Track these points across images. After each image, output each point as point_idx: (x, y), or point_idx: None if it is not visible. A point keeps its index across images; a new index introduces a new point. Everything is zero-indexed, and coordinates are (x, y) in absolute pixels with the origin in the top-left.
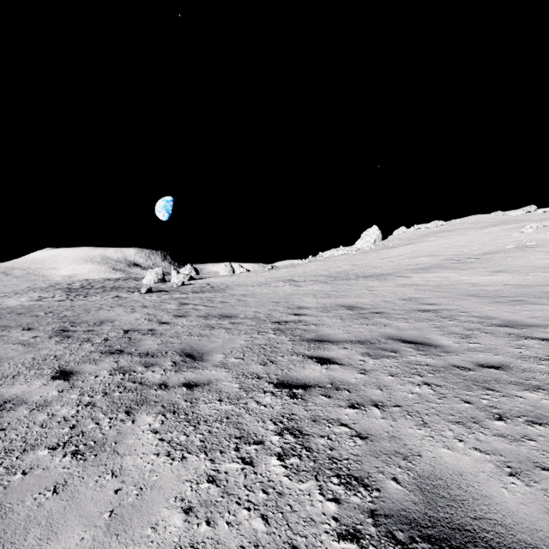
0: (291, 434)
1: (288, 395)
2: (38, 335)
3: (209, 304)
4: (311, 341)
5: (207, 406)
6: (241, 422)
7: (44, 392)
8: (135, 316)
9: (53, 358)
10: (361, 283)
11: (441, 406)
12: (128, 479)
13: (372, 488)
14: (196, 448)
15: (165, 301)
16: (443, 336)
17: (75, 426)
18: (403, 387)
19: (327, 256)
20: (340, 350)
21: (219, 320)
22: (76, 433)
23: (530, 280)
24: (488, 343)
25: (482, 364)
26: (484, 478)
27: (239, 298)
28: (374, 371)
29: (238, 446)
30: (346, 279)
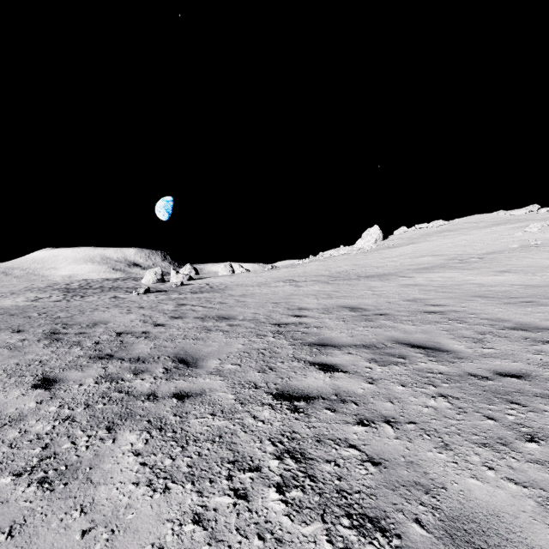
0: (292, 458)
1: (289, 409)
2: (26, 338)
3: (207, 305)
4: (313, 346)
5: (198, 421)
6: (235, 442)
7: (20, 403)
8: (130, 317)
9: (38, 363)
10: (363, 283)
11: (461, 423)
12: (98, 518)
13: (391, 534)
14: (181, 475)
15: (162, 302)
16: (453, 340)
17: (47, 446)
18: (416, 399)
19: (327, 255)
20: (344, 355)
21: (216, 322)
22: (48, 455)
23: (538, 281)
24: (503, 348)
25: (501, 373)
26: (526, 520)
27: (238, 299)
28: (382, 379)
29: (230, 473)
30: (348, 279)
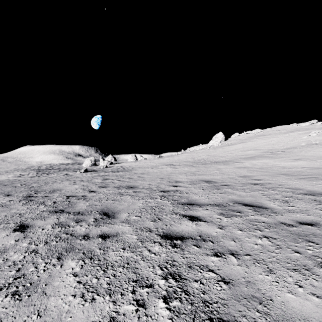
0: (173, 278)
1: (170, 245)
2: (12, 199)
3: (121, 179)
4: (185, 204)
5: (114, 253)
6: (137, 267)
7: (5, 241)
8: (75, 186)
9: (18, 215)
10: (213, 166)
11: (279, 255)
12: (48, 320)
13: None
14: (103, 290)
15: (94, 177)
16: (270, 201)
17: (19, 269)
18: (250, 239)
19: (192, 150)
20: (203, 211)
21: (126, 189)
22: (19, 275)
23: (318, 165)
24: (301, 206)
25: (300, 222)
26: None
27: (139, 176)
28: (228, 226)
29: (134, 289)
30: (204, 163)
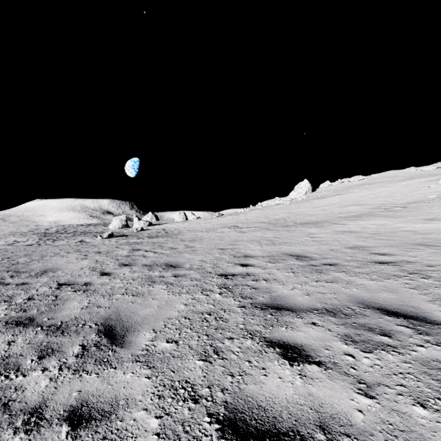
0: None
1: None
2: None
3: (159, 251)
4: (266, 309)
5: None
6: None
7: None
8: (82, 263)
9: None
10: (300, 230)
11: None
12: None
13: None
14: None
15: (119, 246)
16: (434, 304)
17: None
18: None
19: (265, 205)
20: (308, 328)
21: (162, 271)
22: None
23: None
24: None
25: None
26: None
27: (188, 244)
28: (381, 386)
29: None
30: (286, 225)
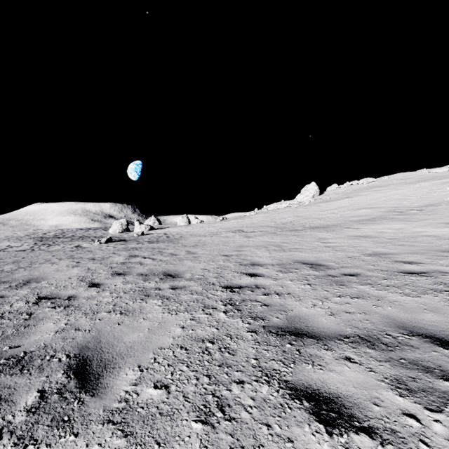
0: None
1: None
2: None
3: (158, 257)
4: (283, 335)
5: None
6: None
7: None
8: (72, 272)
9: None
10: (310, 234)
11: None
12: None
13: None
14: None
15: (116, 252)
16: None
17: None
18: None
19: (271, 208)
20: (342, 366)
21: (159, 281)
22: None
23: None
24: None
25: None
26: None
27: (190, 250)
28: None
29: None
30: (294, 230)
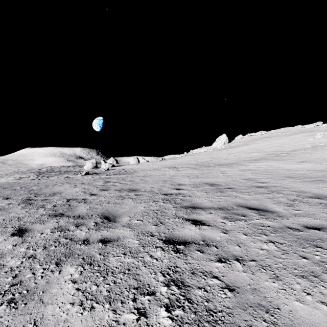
0: (175, 285)
1: (173, 250)
2: (11, 203)
3: (123, 182)
4: (188, 208)
5: (114, 259)
6: (138, 273)
7: (2, 246)
8: (75, 189)
9: (16, 219)
10: (217, 169)
11: (285, 261)
12: None
13: None
14: (102, 298)
15: (96, 180)
16: (275, 205)
17: (16, 276)
18: (255, 244)
19: (195, 152)
20: (207, 214)
21: (128, 192)
22: (16, 282)
23: (324, 167)
24: (307, 210)
25: (307, 226)
26: None
27: (142, 178)
28: (232, 230)
29: (135, 296)
30: (208, 166)
